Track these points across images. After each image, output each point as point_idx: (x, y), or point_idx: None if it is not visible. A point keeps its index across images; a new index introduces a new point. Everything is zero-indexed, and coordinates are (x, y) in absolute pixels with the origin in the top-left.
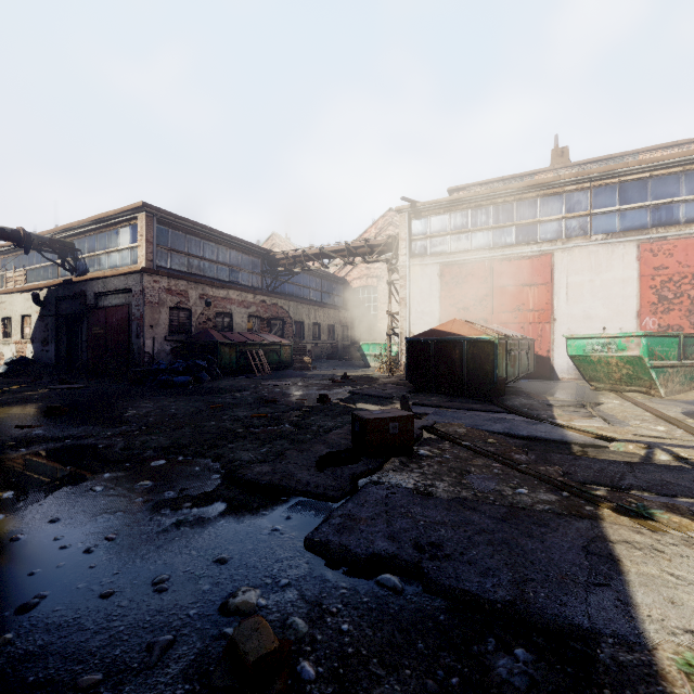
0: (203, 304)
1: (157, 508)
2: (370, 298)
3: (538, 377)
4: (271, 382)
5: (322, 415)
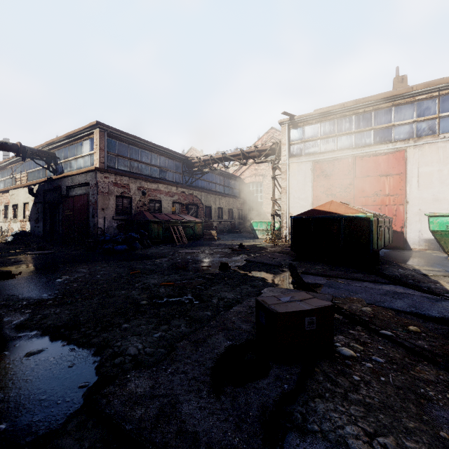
0: (140, 193)
1: None
2: (257, 190)
3: (393, 248)
4: (185, 250)
5: (223, 284)
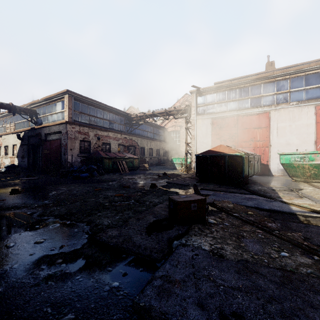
0: (96, 138)
1: (39, 263)
2: (176, 136)
3: (262, 175)
4: (128, 176)
5: (152, 195)
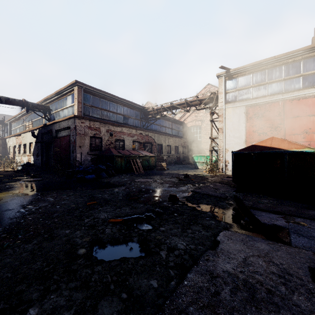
0: (108, 135)
1: None
2: (197, 132)
3: None
4: (141, 179)
5: (172, 223)
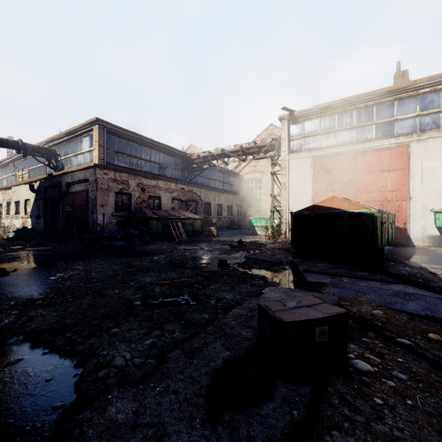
0: (139, 190)
1: None
2: (256, 187)
3: (395, 244)
4: (184, 246)
5: (221, 283)
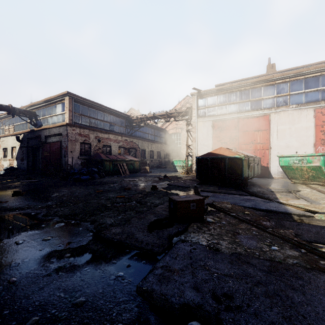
0: (96, 141)
1: (49, 257)
2: (177, 138)
3: (262, 177)
4: (129, 179)
5: (153, 197)
